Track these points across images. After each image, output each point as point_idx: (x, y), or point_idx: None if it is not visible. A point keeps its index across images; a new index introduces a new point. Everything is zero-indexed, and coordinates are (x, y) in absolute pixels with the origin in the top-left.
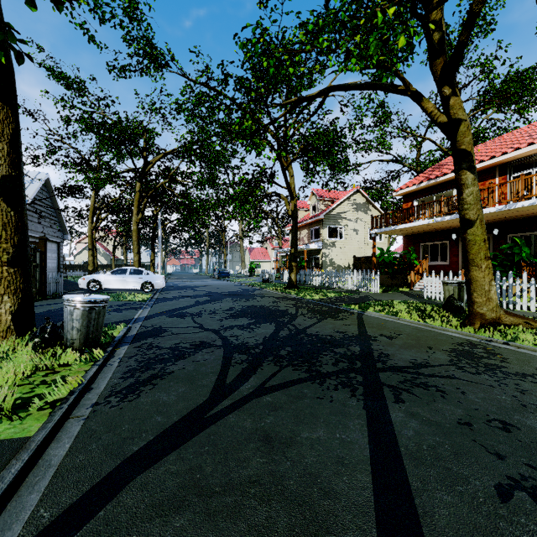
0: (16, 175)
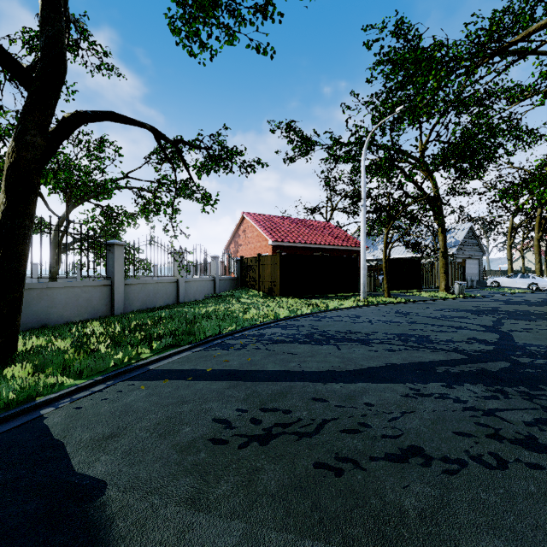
0: (445, 251)
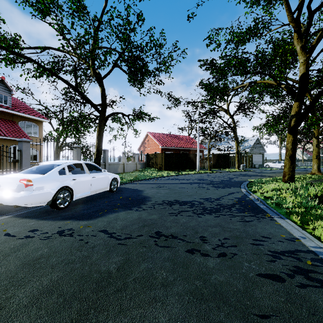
0: (238, 151)
